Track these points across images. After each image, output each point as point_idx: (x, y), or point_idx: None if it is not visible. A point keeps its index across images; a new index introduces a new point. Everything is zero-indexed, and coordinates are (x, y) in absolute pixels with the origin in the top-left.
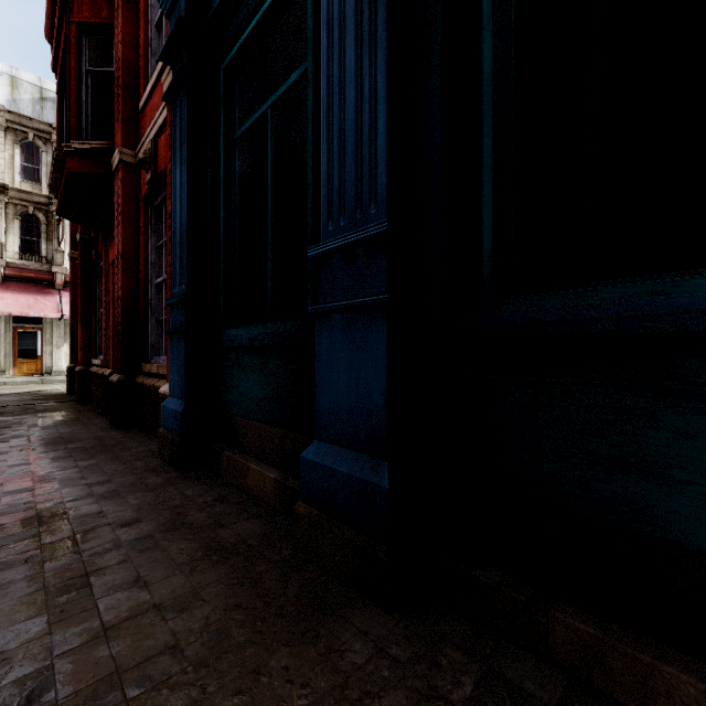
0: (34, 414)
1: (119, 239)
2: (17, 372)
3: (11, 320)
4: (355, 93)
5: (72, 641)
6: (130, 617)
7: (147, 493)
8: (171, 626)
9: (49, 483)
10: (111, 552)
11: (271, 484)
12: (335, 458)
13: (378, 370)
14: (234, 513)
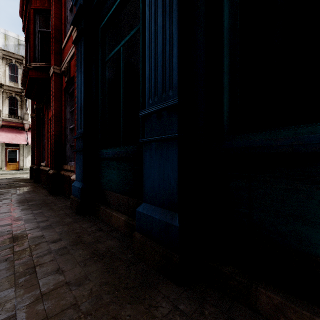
0: (14, 188)
1: (53, 108)
2: (7, 168)
3: (4, 145)
4: (162, 37)
5: (25, 301)
6: (54, 288)
7: (64, 226)
8: (74, 293)
9: (19, 221)
10: (47, 255)
11: (122, 222)
12: (153, 211)
13: (173, 169)
14: (105, 236)
